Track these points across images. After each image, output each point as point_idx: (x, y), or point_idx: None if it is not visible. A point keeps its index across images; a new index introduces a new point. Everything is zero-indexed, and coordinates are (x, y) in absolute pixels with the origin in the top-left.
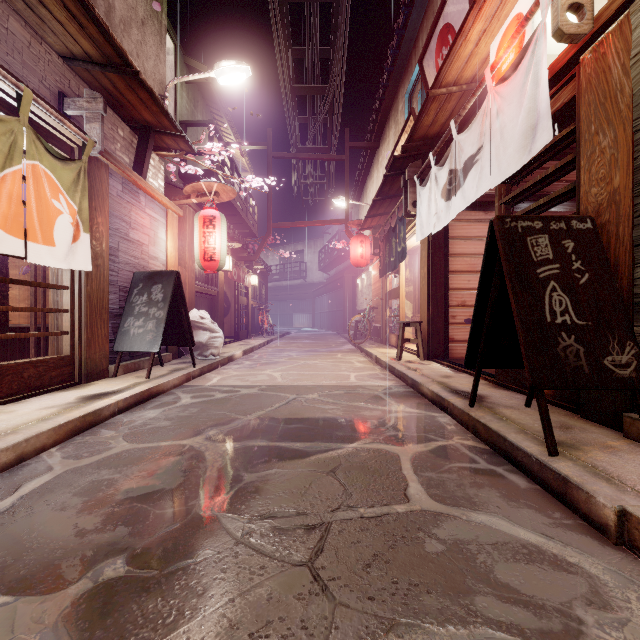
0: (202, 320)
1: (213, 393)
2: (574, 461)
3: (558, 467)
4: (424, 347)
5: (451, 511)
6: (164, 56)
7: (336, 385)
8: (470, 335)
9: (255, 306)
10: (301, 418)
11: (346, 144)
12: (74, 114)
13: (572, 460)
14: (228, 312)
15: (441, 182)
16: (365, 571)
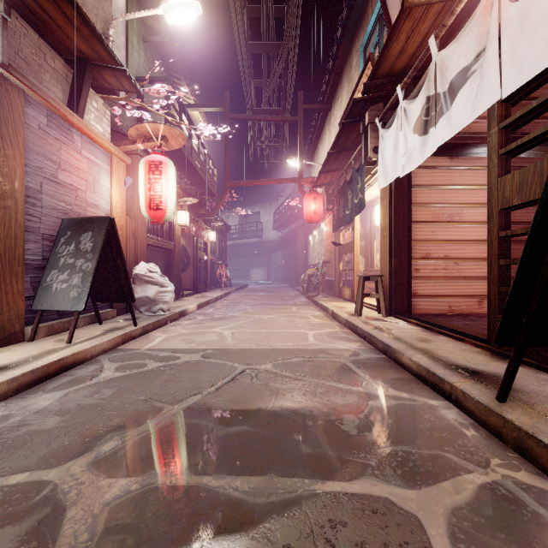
0: (150, 273)
1: (146, 361)
2: None
3: None
4: (385, 302)
5: None
6: None
7: (293, 348)
8: (512, 296)
9: (214, 261)
10: (248, 410)
11: (299, 106)
12: None
13: None
14: (188, 266)
15: (413, 116)
16: None
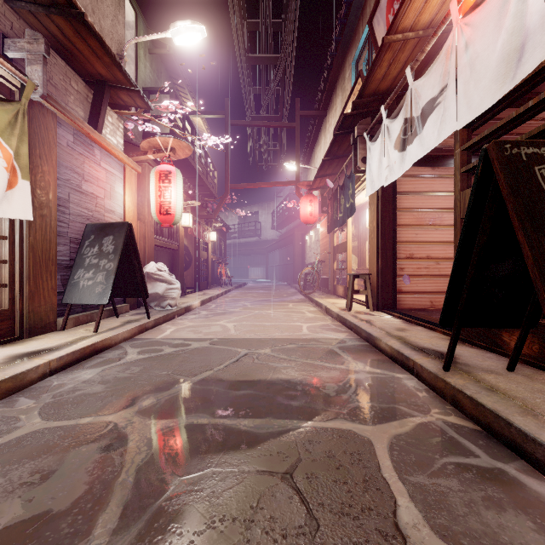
0: (159, 272)
1: (162, 347)
2: None
3: None
4: (373, 298)
5: None
6: (123, 18)
7: (289, 338)
8: (449, 289)
9: (215, 260)
10: (251, 381)
11: (296, 113)
12: (15, 56)
13: None
14: (190, 265)
15: (394, 134)
16: None
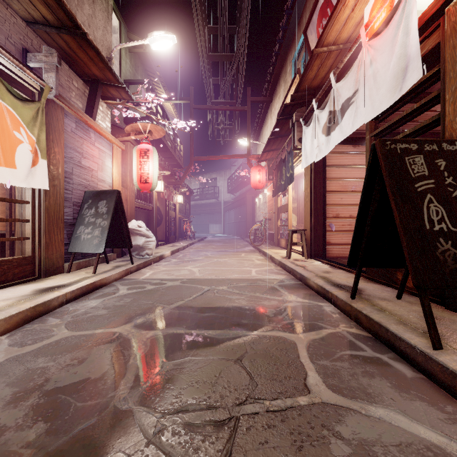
0: (139, 228)
1: (145, 285)
2: (456, 354)
3: (445, 361)
4: (307, 249)
5: (350, 404)
6: (110, 28)
7: (241, 278)
8: (353, 240)
9: (181, 218)
10: (213, 307)
11: (248, 99)
12: (35, 66)
13: (454, 353)
14: (161, 222)
15: (322, 122)
16: None
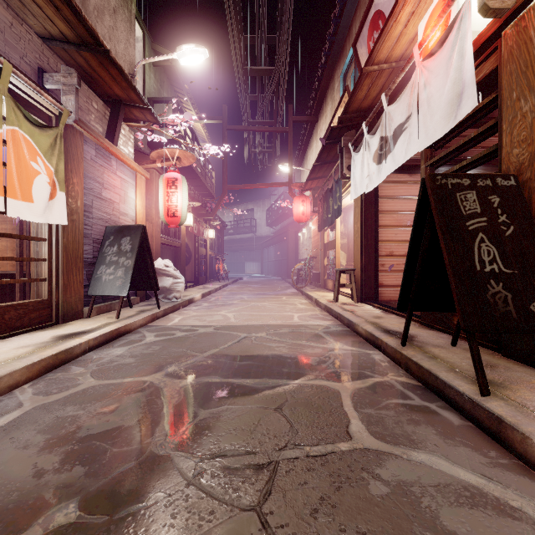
0: (166, 268)
1: (174, 332)
2: (505, 400)
3: (491, 407)
4: (357, 291)
5: (392, 449)
6: (133, 41)
7: (282, 324)
8: (403, 282)
9: (213, 256)
10: (251, 355)
11: (290, 118)
12: (52, 87)
13: (503, 399)
14: (190, 261)
15: (373, 148)
16: (312, 517)
